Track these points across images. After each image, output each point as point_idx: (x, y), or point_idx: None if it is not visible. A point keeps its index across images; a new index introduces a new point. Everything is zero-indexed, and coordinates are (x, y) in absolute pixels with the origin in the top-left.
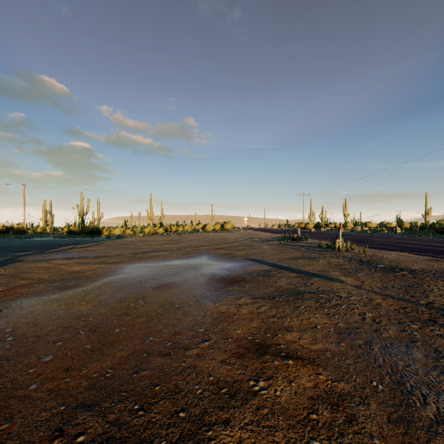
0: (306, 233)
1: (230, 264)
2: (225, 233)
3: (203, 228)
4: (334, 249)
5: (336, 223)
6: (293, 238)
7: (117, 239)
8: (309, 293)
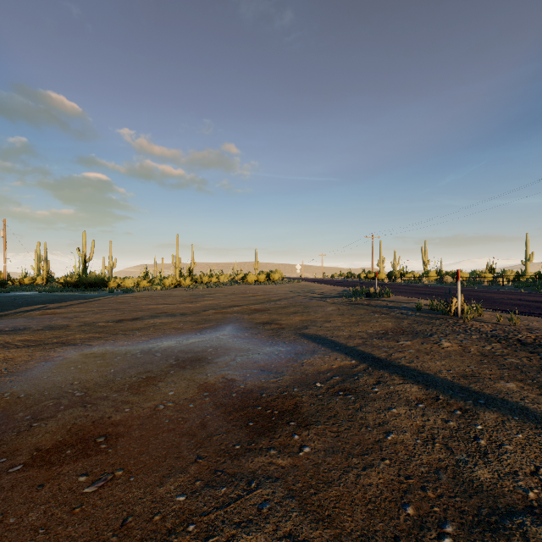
0: (379, 285)
1: (271, 350)
2: (272, 285)
3: (243, 279)
4: (445, 314)
5: (413, 272)
6: (368, 293)
7: (122, 294)
8: (538, 523)
